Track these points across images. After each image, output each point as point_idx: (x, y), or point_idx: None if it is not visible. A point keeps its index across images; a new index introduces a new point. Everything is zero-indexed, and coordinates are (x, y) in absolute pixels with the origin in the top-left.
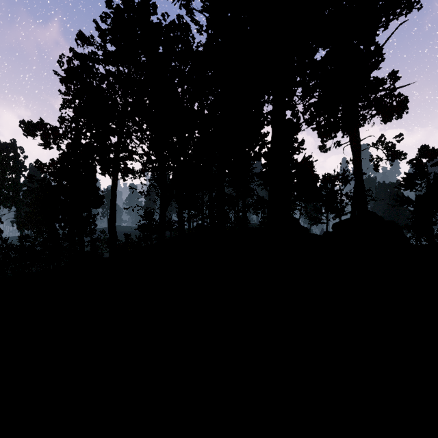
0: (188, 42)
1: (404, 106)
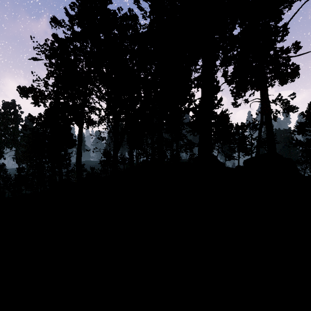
0: (136, 28)
1: (296, 72)
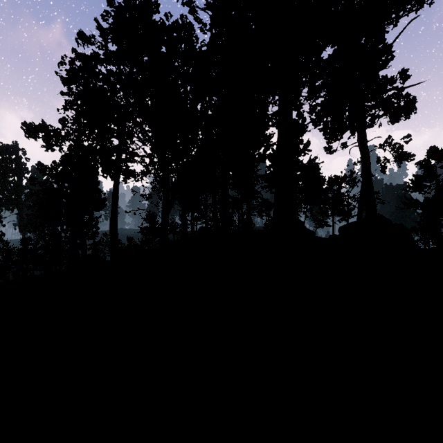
0: (191, 42)
1: (412, 106)
